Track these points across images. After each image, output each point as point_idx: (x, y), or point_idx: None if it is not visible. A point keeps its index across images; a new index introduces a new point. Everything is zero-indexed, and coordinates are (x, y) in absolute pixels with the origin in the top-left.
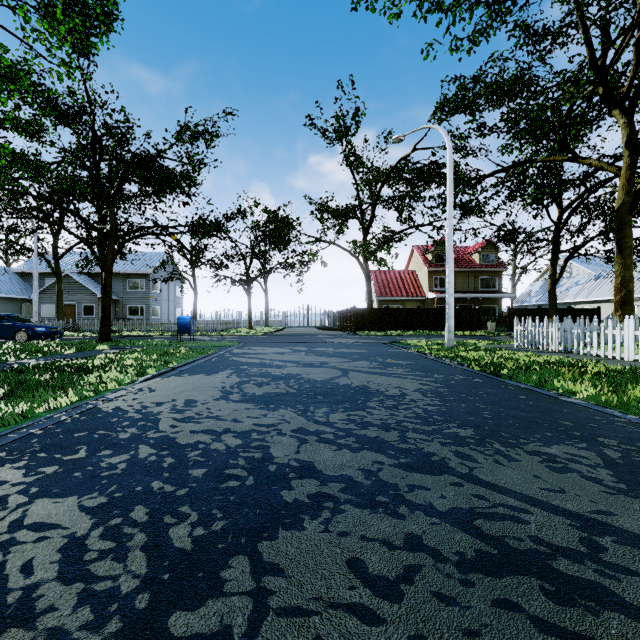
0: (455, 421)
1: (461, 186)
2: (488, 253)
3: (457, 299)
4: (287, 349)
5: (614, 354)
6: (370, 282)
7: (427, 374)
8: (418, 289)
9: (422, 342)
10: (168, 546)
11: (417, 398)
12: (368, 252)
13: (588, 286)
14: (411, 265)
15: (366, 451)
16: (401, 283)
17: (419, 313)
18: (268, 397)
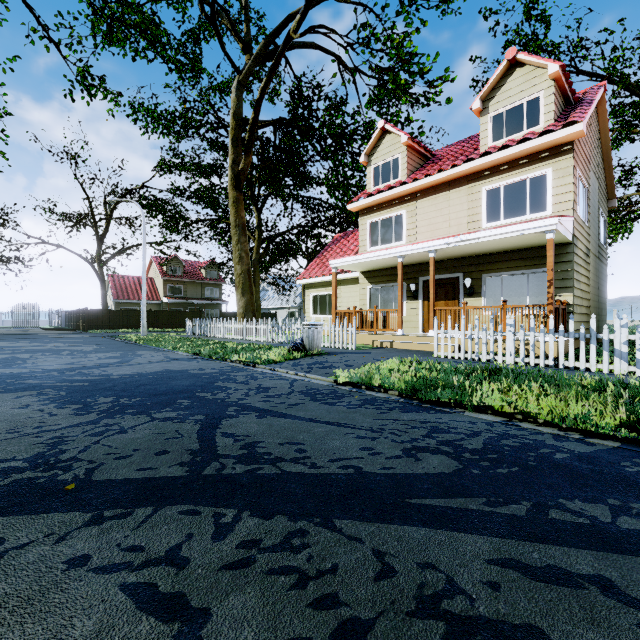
0: (95, 351)
1: (176, 226)
2: (212, 270)
3: (188, 304)
4: (11, 342)
5: (211, 335)
6: (105, 286)
7: (107, 345)
8: (155, 294)
9: (133, 335)
10: (0, 362)
11: (89, 349)
12: (101, 261)
13: (278, 298)
14: (151, 272)
15: (55, 355)
16: (139, 288)
17: (151, 314)
18: (11, 353)
